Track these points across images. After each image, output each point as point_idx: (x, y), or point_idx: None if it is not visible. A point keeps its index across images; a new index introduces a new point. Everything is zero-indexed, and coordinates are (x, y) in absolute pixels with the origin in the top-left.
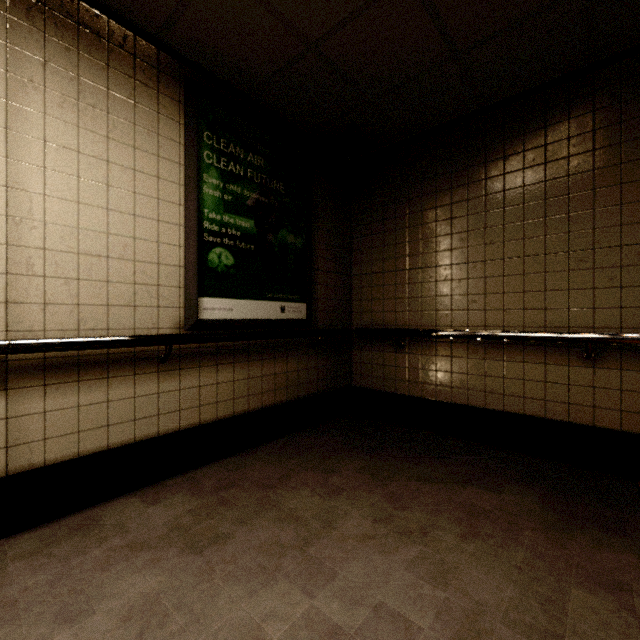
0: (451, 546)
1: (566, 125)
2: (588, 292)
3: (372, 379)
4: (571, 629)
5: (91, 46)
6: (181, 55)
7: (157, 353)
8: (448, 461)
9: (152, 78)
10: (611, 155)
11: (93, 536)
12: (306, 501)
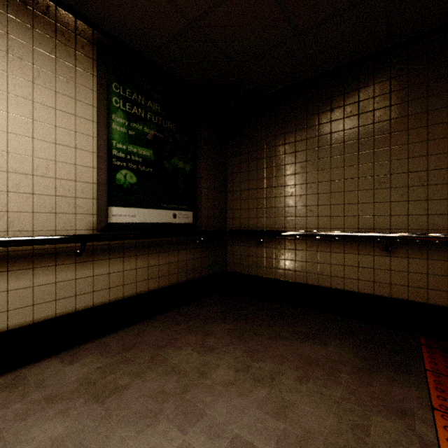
0: (290, 387)
1: (372, 88)
2: (386, 204)
3: (241, 266)
4: (372, 447)
5: (19, 11)
6: (94, 24)
7: (74, 249)
8: (292, 324)
9: (70, 40)
10: (402, 110)
11: (17, 392)
12: (188, 357)
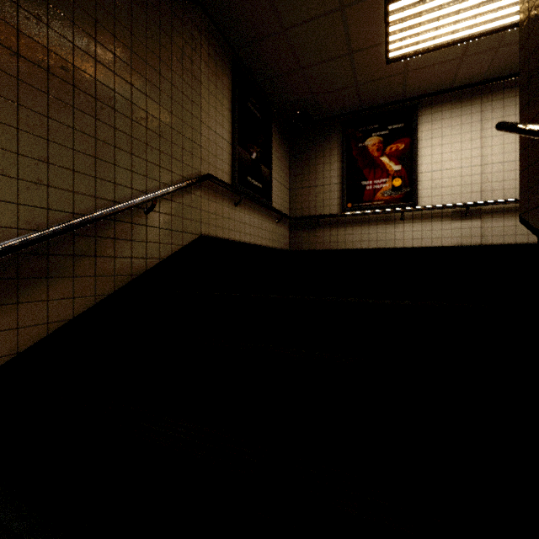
0: None
1: None
2: None
3: None
4: None
5: (508, 93)
6: None
7: None
8: None
9: None
10: None
11: None
12: None
